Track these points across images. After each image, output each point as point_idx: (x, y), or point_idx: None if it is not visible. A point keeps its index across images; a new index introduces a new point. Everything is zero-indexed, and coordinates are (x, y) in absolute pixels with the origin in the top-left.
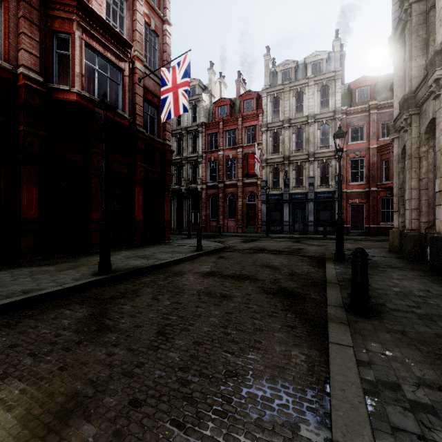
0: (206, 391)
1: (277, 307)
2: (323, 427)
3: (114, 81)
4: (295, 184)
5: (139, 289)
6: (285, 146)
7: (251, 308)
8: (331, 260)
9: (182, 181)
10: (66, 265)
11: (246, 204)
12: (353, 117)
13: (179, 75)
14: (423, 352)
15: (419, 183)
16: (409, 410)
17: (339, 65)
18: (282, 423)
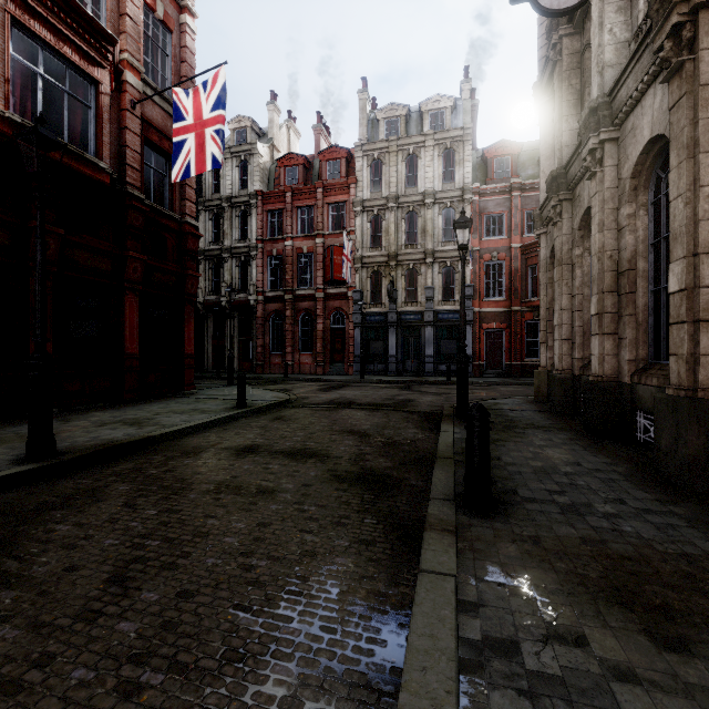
0: (171, 704)
1: (350, 507)
2: None
3: (78, 101)
4: (405, 298)
5: (104, 486)
6: (391, 237)
7: (305, 511)
8: (451, 417)
9: (222, 289)
10: None
11: (331, 329)
12: (488, 199)
13: (205, 104)
14: (560, 573)
15: (572, 301)
16: (527, 694)
17: (469, 121)
18: None
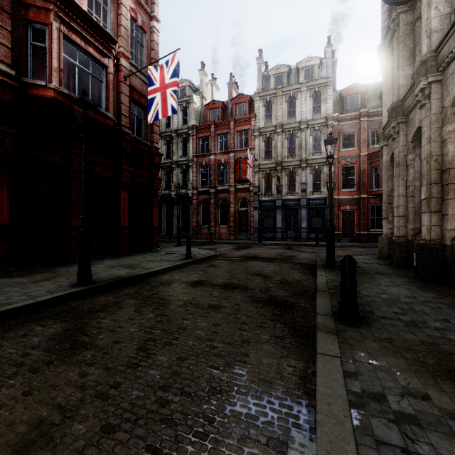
0: (187, 411)
1: (266, 317)
2: (308, 444)
3: (96, 78)
4: (287, 190)
5: (121, 300)
6: (278, 151)
7: (239, 319)
8: (322, 267)
9: (172, 186)
10: (41, 276)
11: (239, 210)
12: (344, 124)
13: (167, 75)
14: (408, 360)
15: (406, 190)
16: (394, 422)
17: (331, 72)
18: (266, 442)
